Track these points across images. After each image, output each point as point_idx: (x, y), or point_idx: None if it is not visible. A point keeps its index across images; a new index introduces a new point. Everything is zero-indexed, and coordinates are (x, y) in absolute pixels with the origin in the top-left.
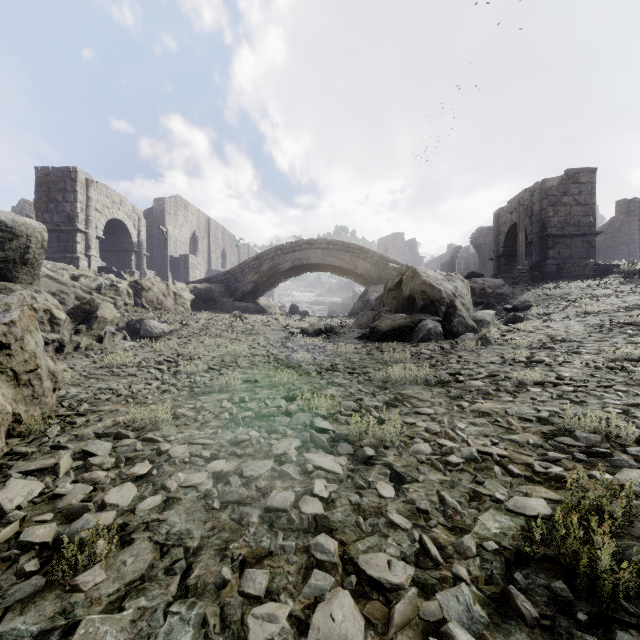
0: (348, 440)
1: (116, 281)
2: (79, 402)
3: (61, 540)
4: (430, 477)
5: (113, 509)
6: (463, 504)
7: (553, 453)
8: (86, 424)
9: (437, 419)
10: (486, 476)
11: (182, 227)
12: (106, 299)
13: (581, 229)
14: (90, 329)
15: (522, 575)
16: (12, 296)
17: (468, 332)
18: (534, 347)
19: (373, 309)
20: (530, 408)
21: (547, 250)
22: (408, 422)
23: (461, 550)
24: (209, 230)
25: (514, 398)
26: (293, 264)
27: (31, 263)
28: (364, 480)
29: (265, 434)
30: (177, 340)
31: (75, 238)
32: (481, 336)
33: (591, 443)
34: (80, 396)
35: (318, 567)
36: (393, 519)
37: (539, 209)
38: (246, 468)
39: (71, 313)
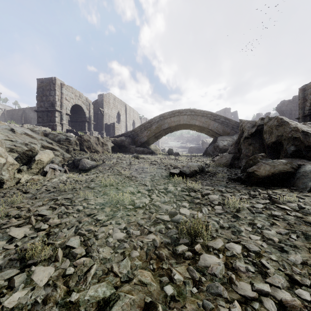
0: None
1: (69, 136)
2: None
3: None
4: None
5: None
6: None
7: None
8: None
9: None
10: None
11: (112, 109)
12: (63, 147)
13: None
14: (30, 168)
15: None
16: None
17: None
18: None
19: (229, 152)
20: None
21: None
22: None
23: None
24: (126, 110)
25: None
26: (170, 125)
27: None
28: None
29: None
30: (90, 176)
31: (55, 114)
32: None
33: None
34: None
35: None
36: None
37: None
38: None
39: (18, 157)
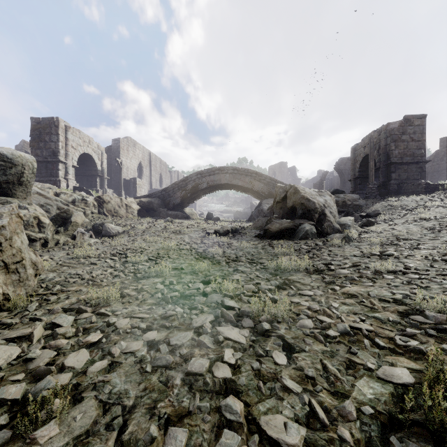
0: (250, 316)
1: (85, 196)
2: (54, 284)
3: (28, 397)
4: (314, 347)
5: (70, 371)
6: (342, 371)
7: (410, 329)
8: (57, 301)
9: (316, 299)
10: (358, 347)
11: (132, 159)
12: (78, 209)
13: (415, 158)
14: (66, 230)
15: (396, 438)
16: (4, 207)
17: (334, 232)
18: (384, 244)
19: (266, 216)
20: (387, 291)
21: (390, 174)
22: (294, 302)
23: (343, 414)
24: (150, 161)
25: (374, 283)
26: (209, 184)
27: (25, 184)
28: (263, 349)
29: (187, 310)
30: (127, 238)
31: (58, 167)
32: (345, 236)
33: (438, 321)
34: (55, 279)
35: (227, 426)
36: (287, 384)
37: (384, 144)
38: (172, 338)
39: (53, 219)
